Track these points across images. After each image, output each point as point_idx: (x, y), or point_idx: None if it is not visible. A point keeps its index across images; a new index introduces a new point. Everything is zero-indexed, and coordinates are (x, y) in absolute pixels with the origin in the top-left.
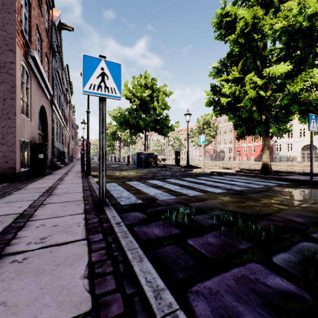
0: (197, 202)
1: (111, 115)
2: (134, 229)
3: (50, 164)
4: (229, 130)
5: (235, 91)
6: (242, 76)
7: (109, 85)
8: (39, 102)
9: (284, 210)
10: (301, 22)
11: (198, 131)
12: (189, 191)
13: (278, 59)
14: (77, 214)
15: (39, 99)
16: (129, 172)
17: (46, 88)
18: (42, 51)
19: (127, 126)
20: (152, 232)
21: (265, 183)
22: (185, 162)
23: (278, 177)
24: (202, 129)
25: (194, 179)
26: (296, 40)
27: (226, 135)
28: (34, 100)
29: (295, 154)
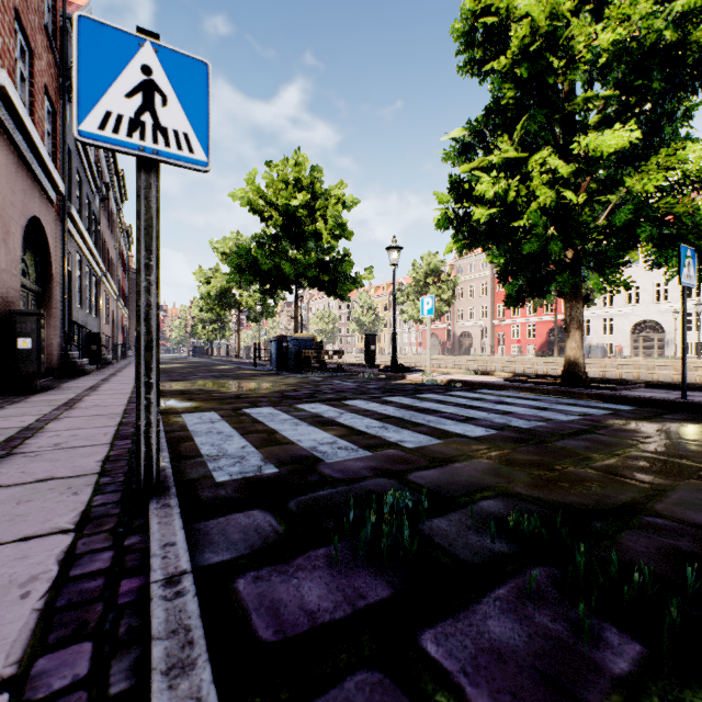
0: (429, 470)
1: (218, 251)
2: (237, 586)
3: (61, 364)
4: (482, 289)
5: (508, 190)
6: (522, 156)
7: (168, 122)
8: (25, 208)
9: (667, 491)
10: (660, 31)
11: (416, 291)
12: (403, 434)
13: (604, 120)
14: (48, 534)
15: (25, 199)
16: (257, 383)
17: (46, 174)
18: (34, 81)
19: (254, 275)
20: (297, 601)
21: (579, 409)
22: (385, 358)
23: (606, 394)
24: (423, 285)
25: (412, 400)
26: (647, 76)
27: (475, 300)
28: (7, 201)
29: (620, 340)
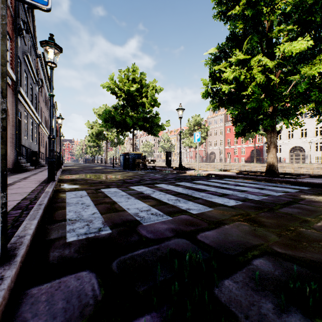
0: (210, 231)
1: (97, 113)
2: None
3: (15, 166)
4: (220, 132)
5: (240, 75)
6: (247, 58)
7: None
8: None
9: None
10: None
11: (189, 132)
12: (189, 204)
13: (289, 40)
14: None
15: None
16: (112, 175)
17: None
18: None
19: (113, 124)
20: None
21: (281, 189)
22: (175, 164)
23: (292, 180)
24: (193, 130)
25: (191, 184)
26: (314, 14)
27: (216, 137)
28: None
29: (284, 155)
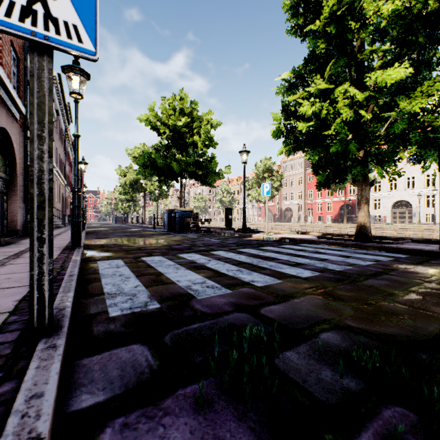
0: (276, 305)
1: (131, 155)
2: (103, 437)
3: (23, 227)
4: (298, 181)
5: (321, 110)
6: (331, 87)
7: (58, 13)
8: None
9: None
10: (424, 2)
11: (257, 182)
12: (253, 275)
13: (384, 64)
14: None
15: None
16: (154, 240)
17: (11, 99)
18: (2, 35)
19: (153, 170)
20: None
21: (372, 257)
22: (238, 224)
23: (387, 246)
24: (262, 178)
25: (257, 251)
26: (415, 33)
27: (294, 188)
28: None
29: (384, 213)
